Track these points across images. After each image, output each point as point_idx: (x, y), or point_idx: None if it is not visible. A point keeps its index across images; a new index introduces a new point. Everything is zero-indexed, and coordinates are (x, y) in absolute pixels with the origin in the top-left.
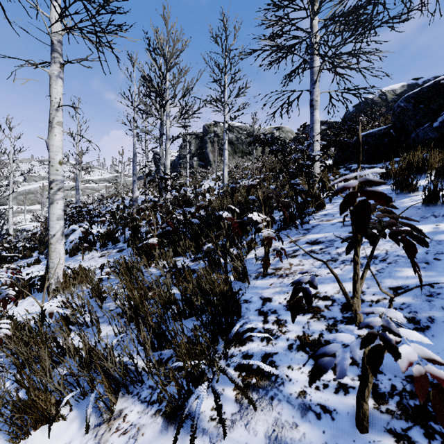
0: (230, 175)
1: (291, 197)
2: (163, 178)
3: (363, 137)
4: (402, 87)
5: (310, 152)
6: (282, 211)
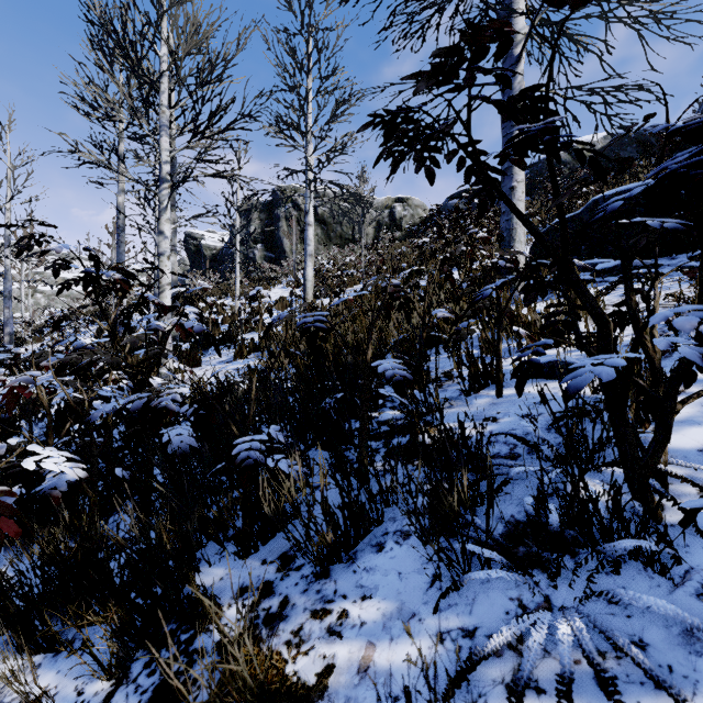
0: (319, 276)
1: (487, 342)
2: (96, 280)
3: (608, 199)
4: (605, 139)
5: (504, 226)
6: (477, 398)
